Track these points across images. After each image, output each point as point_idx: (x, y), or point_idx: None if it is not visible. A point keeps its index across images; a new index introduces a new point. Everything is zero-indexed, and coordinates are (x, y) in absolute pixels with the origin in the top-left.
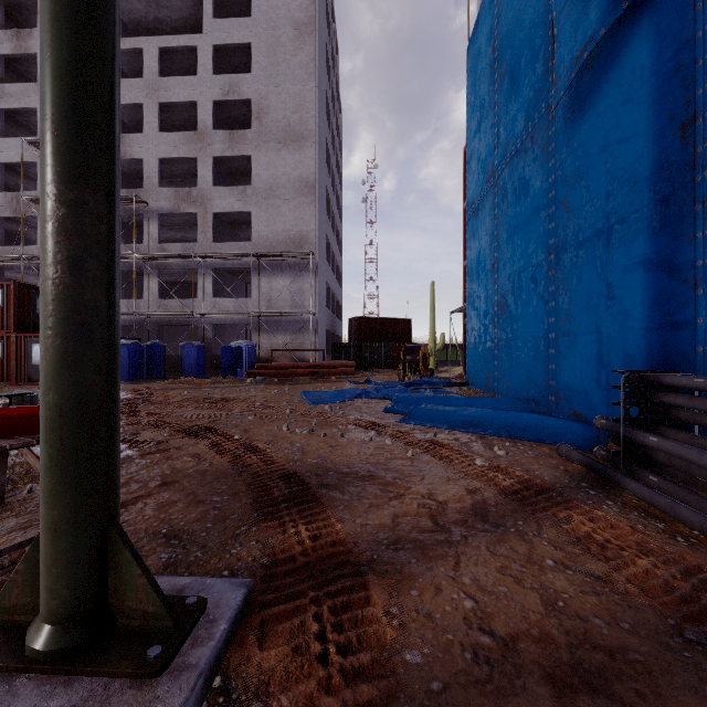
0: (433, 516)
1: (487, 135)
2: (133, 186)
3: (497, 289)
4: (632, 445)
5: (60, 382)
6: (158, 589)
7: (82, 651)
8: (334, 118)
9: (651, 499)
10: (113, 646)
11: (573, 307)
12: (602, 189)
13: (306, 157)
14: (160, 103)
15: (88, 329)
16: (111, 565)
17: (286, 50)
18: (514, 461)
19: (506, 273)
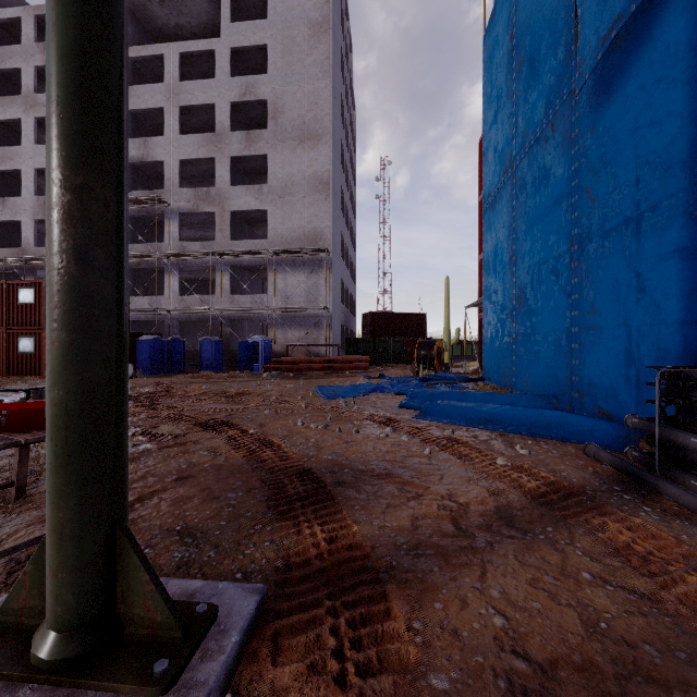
0: (455, 519)
1: (505, 125)
2: (155, 187)
3: (515, 283)
4: (668, 446)
5: (65, 377)
6: (167, 596)
7: (87, 661)
8: (348, 116)
9: (695, 507)
10: (119, 657)
11: (599, 300)
12: (631, 175)
13: (321, 154)
14: (180, 106)
15: (95, 322)
16: (118, 569)
17: (301, 49)
18: (538, 460)
19: (525, 266)
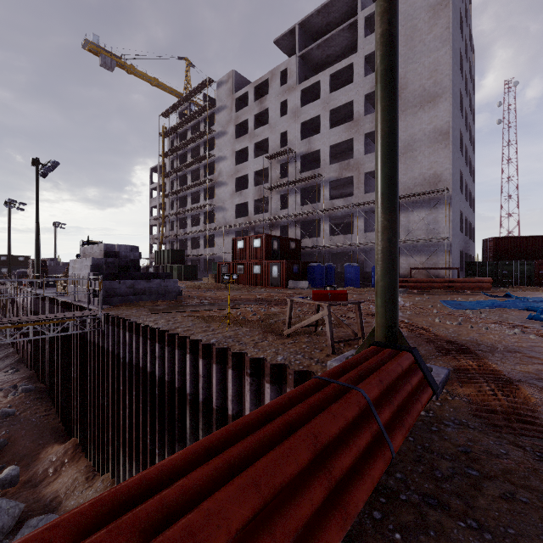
0: None
1: None
2: (313, 167)
3: None
4: None
5: (384, 279)
6: None
7: None
8: (466, 64)
9: None
10: None
11: None
12: None
13: (440, 111)
14: (330, 110)
15: (393, 261)
16: (398, 343)
17: (422, 32)
18: None
19: None
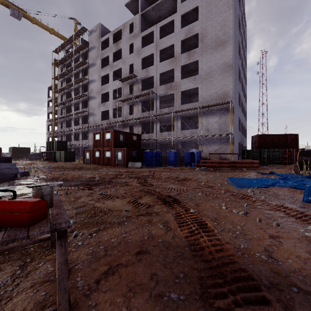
0: None
1: None
2: (151, 88)
3: None
4: None
5: None
6: None
7: None
8: (242, 29)
9: None
10: None
11: None
12: None
13: (227, 51)
14: (160, 50)
15: None
16: None
17: (216, 0)
18: None
19: None
